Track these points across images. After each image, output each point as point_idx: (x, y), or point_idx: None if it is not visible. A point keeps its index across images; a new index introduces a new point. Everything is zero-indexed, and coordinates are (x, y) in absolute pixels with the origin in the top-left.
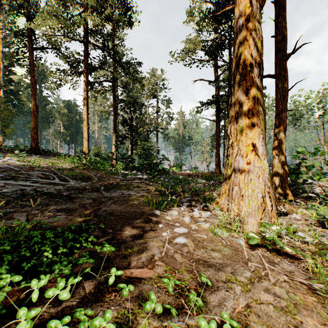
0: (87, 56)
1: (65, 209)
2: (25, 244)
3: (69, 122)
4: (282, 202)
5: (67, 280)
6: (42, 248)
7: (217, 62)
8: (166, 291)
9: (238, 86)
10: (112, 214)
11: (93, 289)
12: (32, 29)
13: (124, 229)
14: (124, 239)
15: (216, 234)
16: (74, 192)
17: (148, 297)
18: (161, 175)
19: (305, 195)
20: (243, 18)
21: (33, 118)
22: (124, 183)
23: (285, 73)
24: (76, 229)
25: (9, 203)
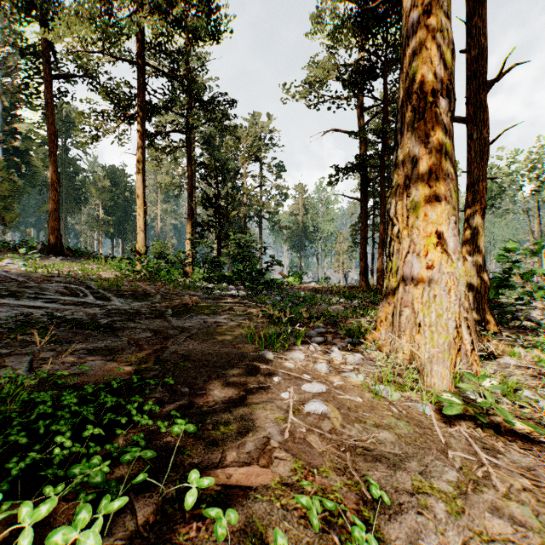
0: (143, 88)
1: (102, 350)
2: (20, 419)
3: (113, 202)
4: (485, 336)
5: (101, 495)
6: (53, 428)
7: (362, 100)
8: (301, 516)
9: (410, 132)
10: (188, 359)
11: (152, 514)
12: (50, 43)
13: (211, 386)
14: (212, 406)
15: (378, 396)
16: (120, 320)
17: (266, 531)
18: (269, 290)
19: (516, 324)
20: (420, 9)
21: (52, 193)
22: (207, 304)
23: (484, 114)
24: (121, 388)
25: (0, 338)
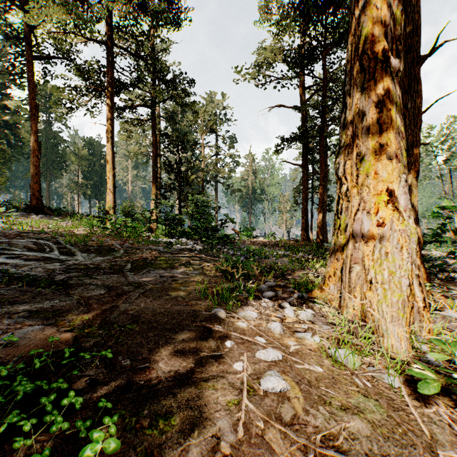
0: (112, 66)
1: (46, 311)
2: None
3: (90, 168)
4: (428, 290)
5: None
6: None
7: (303, 79)
8: None
9: (360, 92)
10: (136, 320)
11: None
12: (32, 28)
13: (156, 356)
14: (153, 386)
15: (338, 364)
16: (77, 275)
17: None
18: (223, 244)
19: (443, 275)
20: None
21: (33, 160)
22: (165, 258)
23: (418, 86)
24: (51, 362)
25: None
